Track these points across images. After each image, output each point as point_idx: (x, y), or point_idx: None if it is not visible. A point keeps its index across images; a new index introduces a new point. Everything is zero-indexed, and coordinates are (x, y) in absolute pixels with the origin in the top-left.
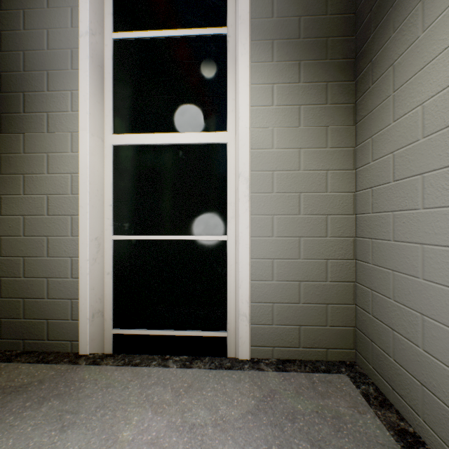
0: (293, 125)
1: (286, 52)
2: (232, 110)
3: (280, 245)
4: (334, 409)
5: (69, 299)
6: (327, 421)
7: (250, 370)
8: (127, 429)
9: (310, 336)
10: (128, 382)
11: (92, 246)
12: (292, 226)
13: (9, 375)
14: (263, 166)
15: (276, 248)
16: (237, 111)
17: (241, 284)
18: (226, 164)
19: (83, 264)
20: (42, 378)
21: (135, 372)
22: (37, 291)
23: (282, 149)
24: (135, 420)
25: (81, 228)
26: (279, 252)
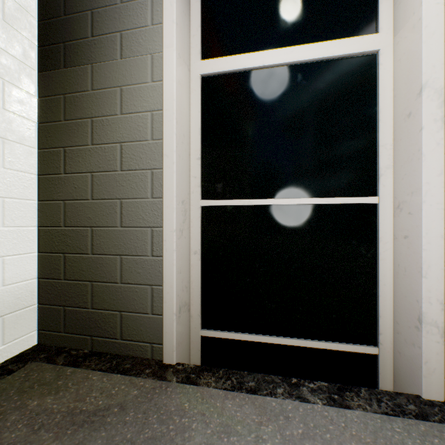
0: None
1: None
2: None
3: None
4: None
5: (149, 286)
6: None
7: None
8: None
9: None
10: (258, 427)
11: (178, 212)
12: None
13: (77, 390)
14: None
15: None
16: None
17: (427, 271)
18: (373, 86)
19: (168, 237)
20: (122, 401)
21: (258, 407)
22: (108, 273)
23: None
24: None
25: (165, 185)
26: None
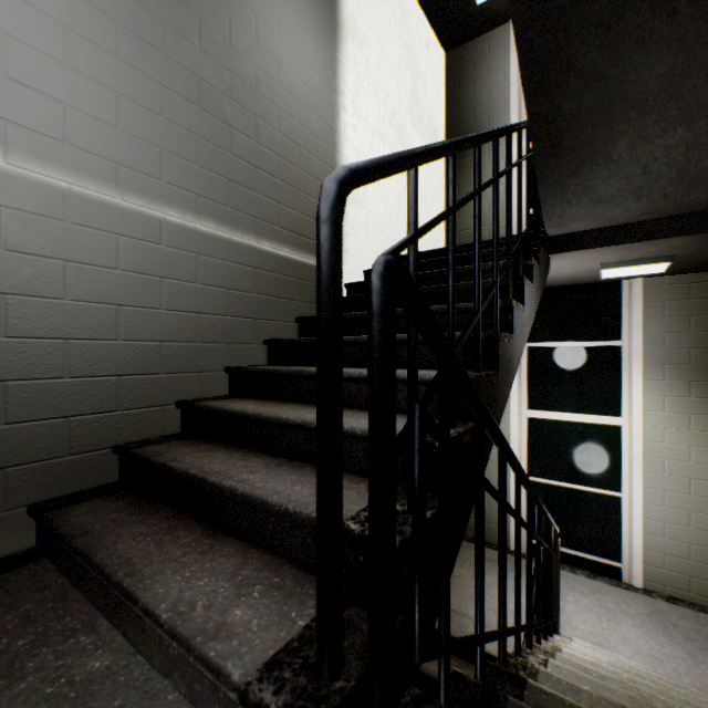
0: (683, 427)
1: (676, 374)
2: (625, 402)
3: (671, 513)
4: (707, 632)
5: None
6: (699, 634)
7: (642, 594)
8: (568, 596)
9: (699, 586)
10: None
11: None
12: (682, 502)
13: None
14: (654, 454)
15: (666, 514)
16: (630, 409)
17: (635, 534)
18: (619, 440)
19: (513, 495)
20: None
21: None
22: None
23: (672, 444)
24: (570, 594)
25: (511, 473)
26: (669, 518)
